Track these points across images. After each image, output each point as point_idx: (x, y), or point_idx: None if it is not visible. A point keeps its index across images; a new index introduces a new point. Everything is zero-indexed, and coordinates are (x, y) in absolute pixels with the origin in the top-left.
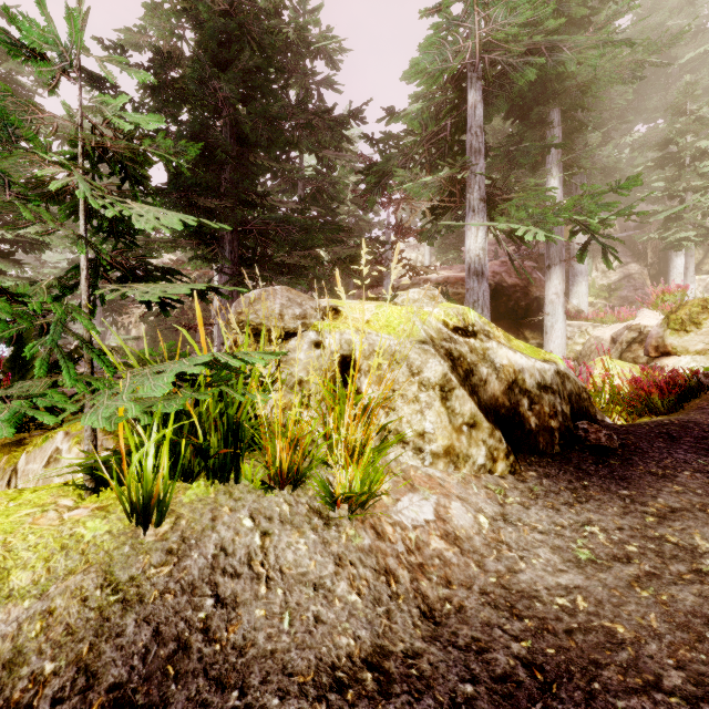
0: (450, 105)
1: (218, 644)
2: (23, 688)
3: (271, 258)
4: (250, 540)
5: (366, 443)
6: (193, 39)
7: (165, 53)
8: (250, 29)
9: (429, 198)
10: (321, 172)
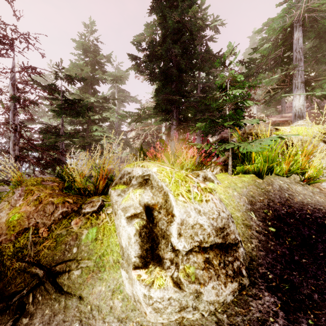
0: (282, 40)
1: (295, 200)
2: (259, 200)
3: (191, 118)
4: (285, 185)
5: (303, 167)
6: (159, 33)
7: (149, 41)
8: (187, 25)
9: (272, 85)
10: (210, 79)
